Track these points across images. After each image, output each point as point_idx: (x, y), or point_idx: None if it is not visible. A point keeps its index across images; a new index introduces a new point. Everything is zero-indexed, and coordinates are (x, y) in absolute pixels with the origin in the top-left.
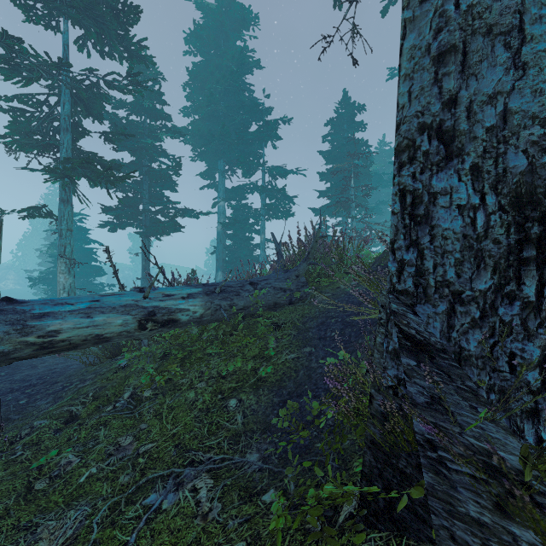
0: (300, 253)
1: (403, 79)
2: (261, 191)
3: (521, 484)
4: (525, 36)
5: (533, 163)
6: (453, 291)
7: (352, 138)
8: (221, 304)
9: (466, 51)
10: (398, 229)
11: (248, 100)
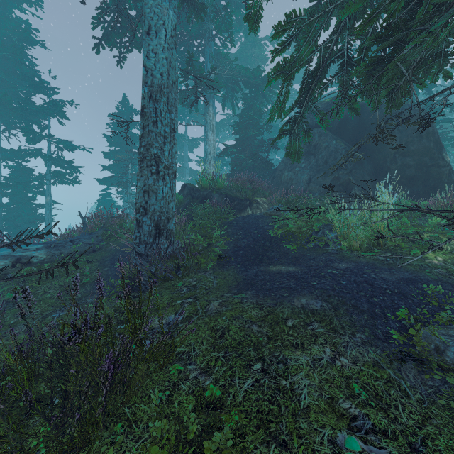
0: (99, 224)
1: (137, 193)
2: (47, 159)
3: (154, 274)
4: (157, 195)
5: (158, 219)
6: (146, 242)
7: (130, 132)
8: (55, 252)
9: (149, 193)
10: (136, 228)
11: (31, 73)
